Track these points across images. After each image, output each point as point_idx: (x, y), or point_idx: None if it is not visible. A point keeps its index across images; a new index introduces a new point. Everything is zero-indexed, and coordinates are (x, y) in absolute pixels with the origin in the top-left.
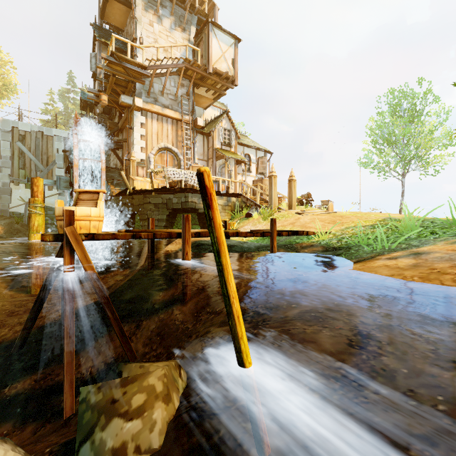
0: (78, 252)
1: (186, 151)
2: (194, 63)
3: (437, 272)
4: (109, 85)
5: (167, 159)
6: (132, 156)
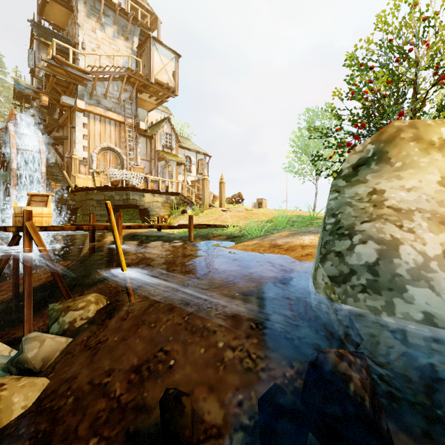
0: (36, 239)
1: (129, 152)
2: (136, 72)
3: (260, 246)
4: (49, 84)
5: (110, 158)
6: (74, 154)
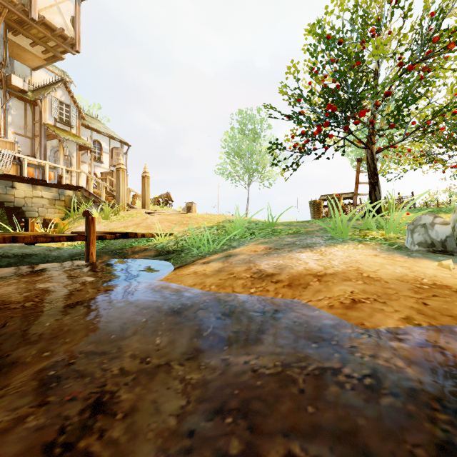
0: None
1: None
2: None
3: (233, 277)
4: None
5: None
6: None
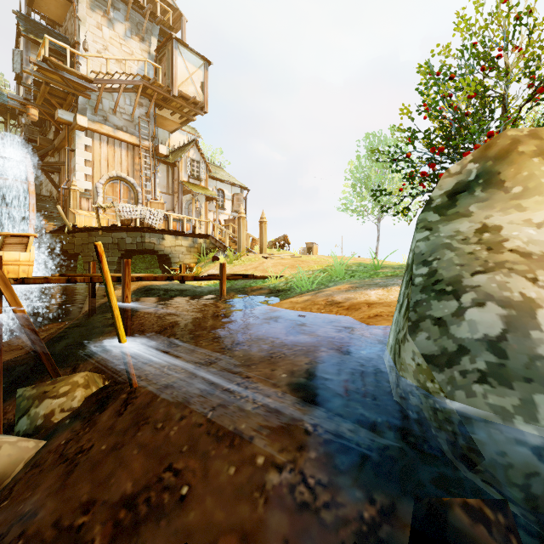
0: (7, 295)
1: (145, 182)
2: (154, 82)
3: (313, 304)
4: (40, 94)
5: (120, 190)
6: (73, 185)
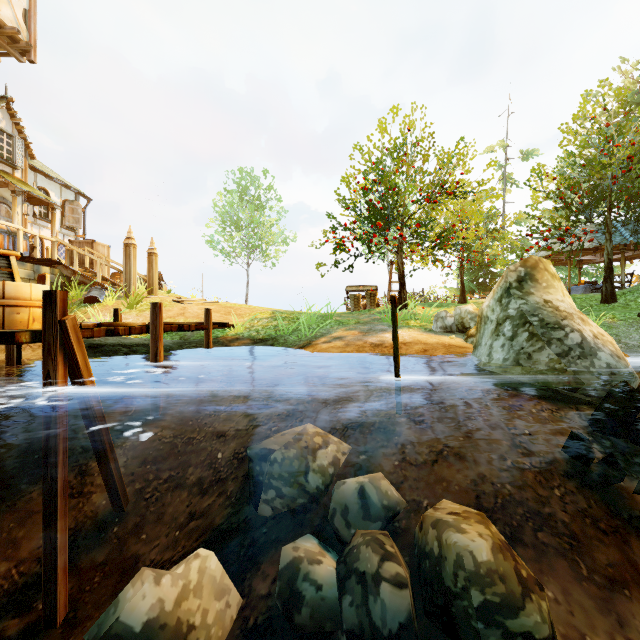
0: (79, 357)
1: None
2: None
3: (361, 347)
4: None
5: None
6: None
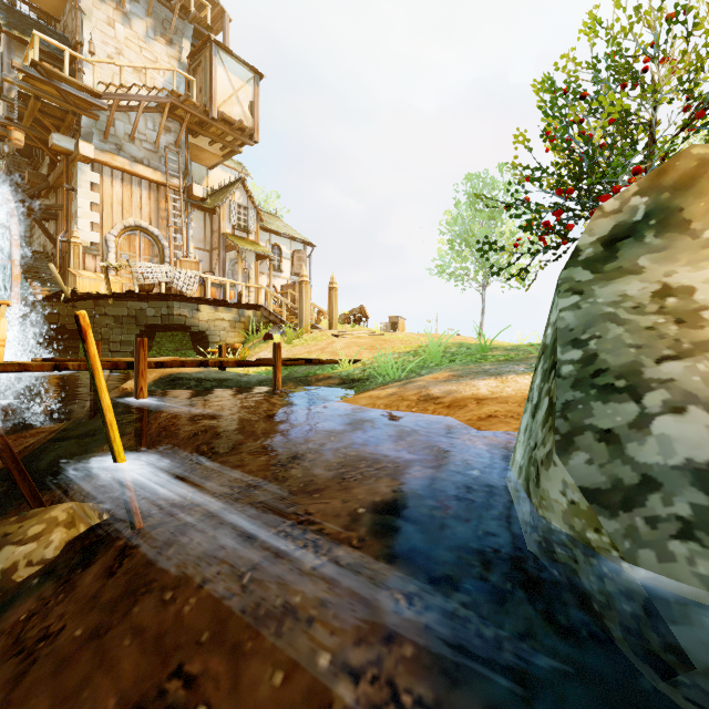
0: None
1: (173, 234)
2: (186, 99)
3: (401, 399)
4: (28, 113)
5: (140, 244)
6: (73, 236)
